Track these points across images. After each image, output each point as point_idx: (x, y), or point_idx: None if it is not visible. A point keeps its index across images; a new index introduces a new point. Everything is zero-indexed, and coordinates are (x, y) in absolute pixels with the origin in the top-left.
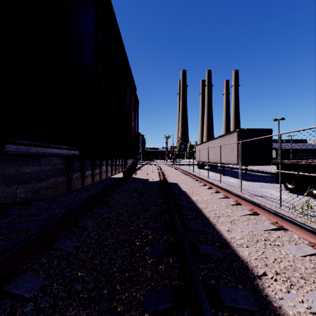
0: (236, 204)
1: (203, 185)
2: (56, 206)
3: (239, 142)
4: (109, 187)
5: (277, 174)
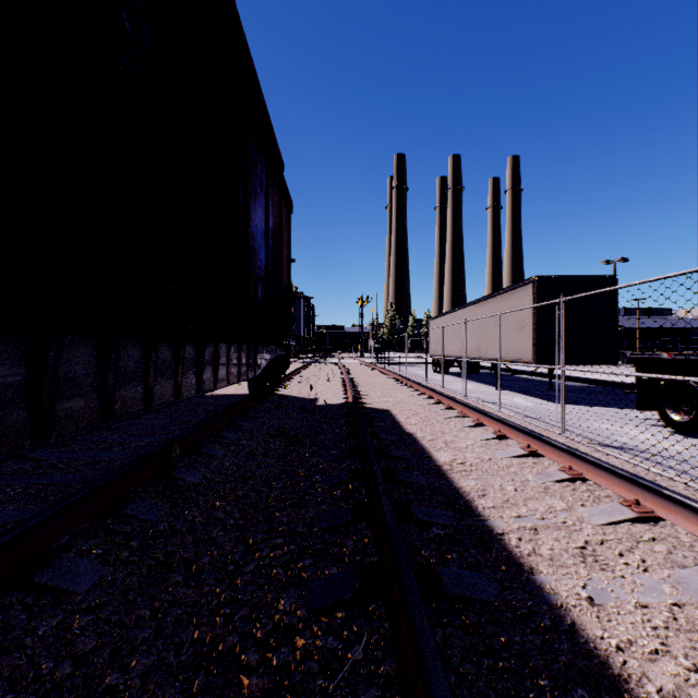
0: (572, 479)
1: (457, 417)
2: (20, 488)
3: (538, 309)
4: (204, 425)
5: (639, 385)
